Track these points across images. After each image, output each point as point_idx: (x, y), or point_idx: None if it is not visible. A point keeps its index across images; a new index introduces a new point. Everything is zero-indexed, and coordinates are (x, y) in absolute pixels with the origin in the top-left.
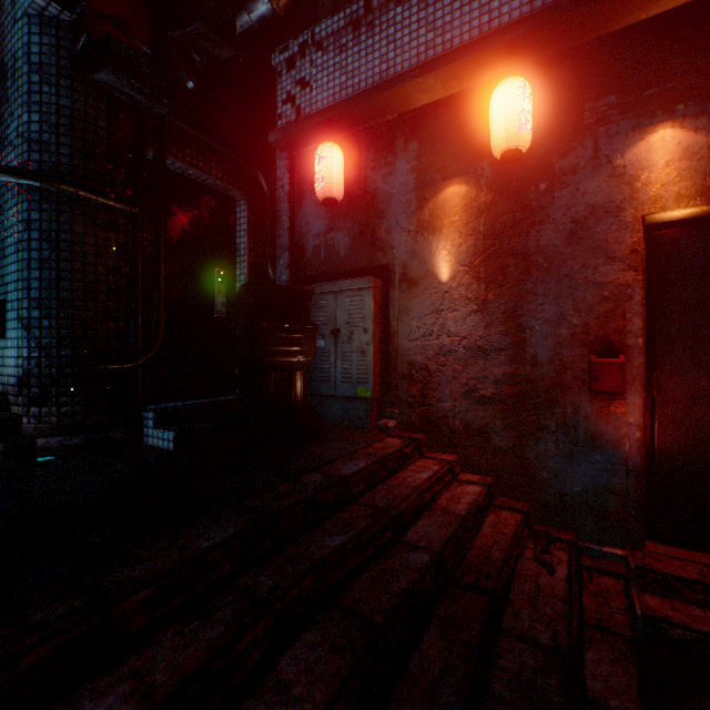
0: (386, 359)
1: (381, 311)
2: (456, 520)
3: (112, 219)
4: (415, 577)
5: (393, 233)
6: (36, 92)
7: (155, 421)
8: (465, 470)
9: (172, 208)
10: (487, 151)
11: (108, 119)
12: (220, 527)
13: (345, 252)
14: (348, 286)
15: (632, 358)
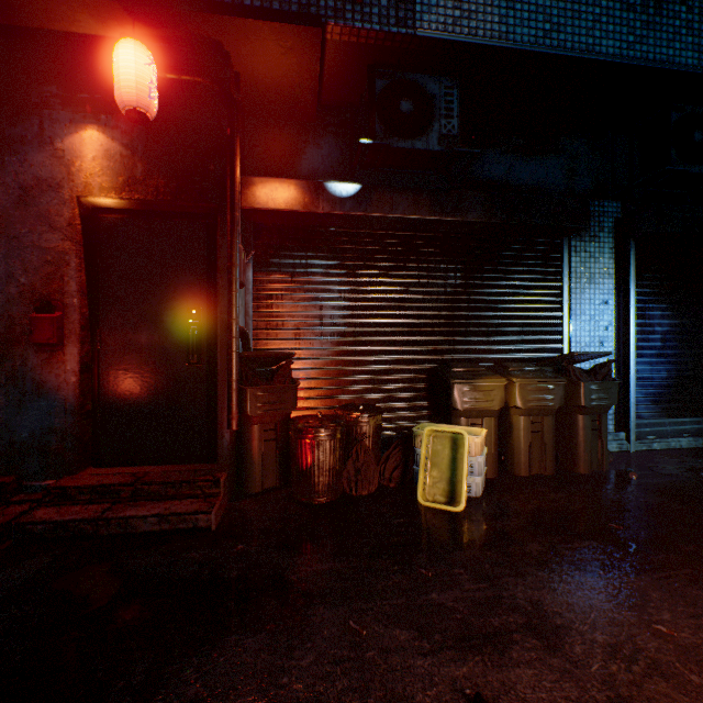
0: None
1: None
2: None
3: None
4: None
5: None
6: None
7: None
8: None
9: None
10: None
11: None
12: None
13: None
14: None
15: (71, 315)
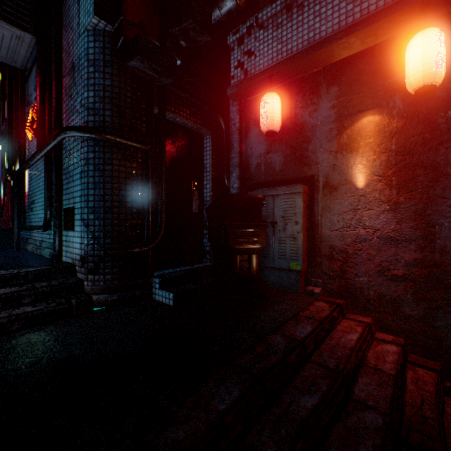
0: (310, 242)
1: (306, 208)
2: (390, 380)
3: (134, 154)
4: (378, 440)
5: (317, 153)
6: (91, 78)
7: (160, 284)
8: (378, 330)
9: (167, 143)
10: (398, 88)
11: (132, 90)
12: (226, 387)
13: (279, 167)
14: (283, 191)
15: None
